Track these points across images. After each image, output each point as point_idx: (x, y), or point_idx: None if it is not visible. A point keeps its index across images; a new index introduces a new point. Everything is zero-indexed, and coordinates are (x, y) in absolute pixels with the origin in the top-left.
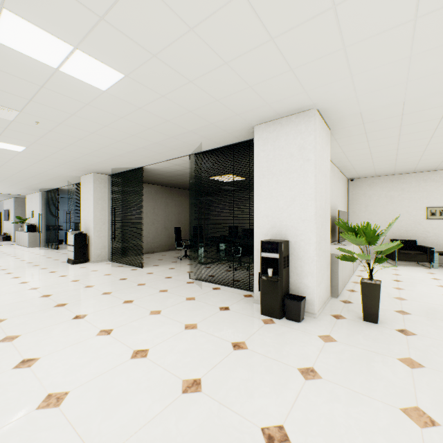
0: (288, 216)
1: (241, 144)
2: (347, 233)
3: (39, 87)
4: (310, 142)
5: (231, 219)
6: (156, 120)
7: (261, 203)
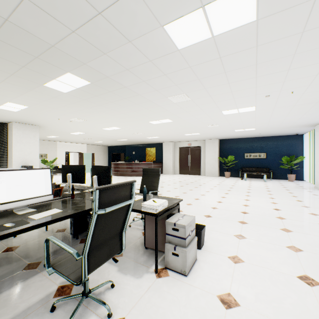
0: (30, 157)
1: None
2: (44, 163)
3: None
4: (38, 135)
5: None
6: None
7: (17, 152)
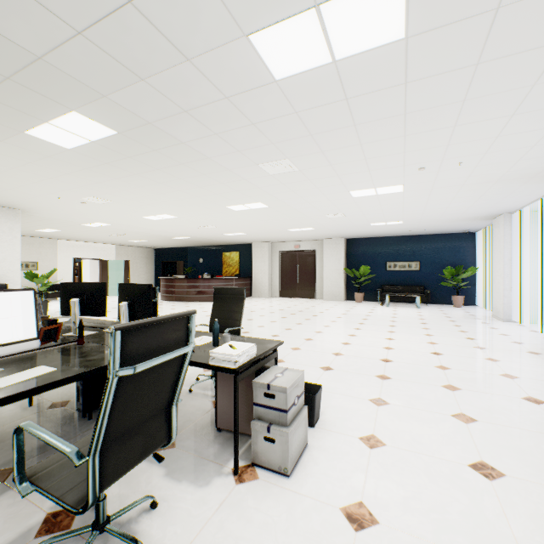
0: (1, 268)
1: None
2: (30, 278)
3: None
4: (18, 227)
5: None
6: None
7: None
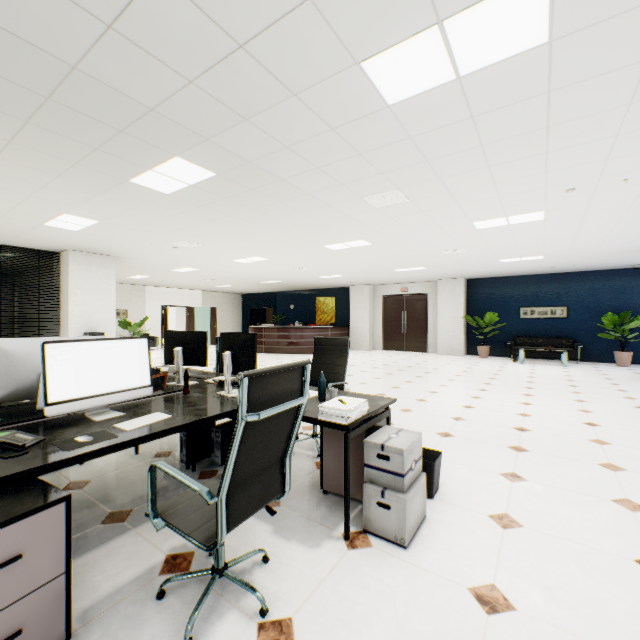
0: (99, 317)
1: (28, 249)
2: (124, 326)
3: (7, 209)
4: (114, 275)
5: (14, 318)
6: (17, 230)
7: (77, 307)
